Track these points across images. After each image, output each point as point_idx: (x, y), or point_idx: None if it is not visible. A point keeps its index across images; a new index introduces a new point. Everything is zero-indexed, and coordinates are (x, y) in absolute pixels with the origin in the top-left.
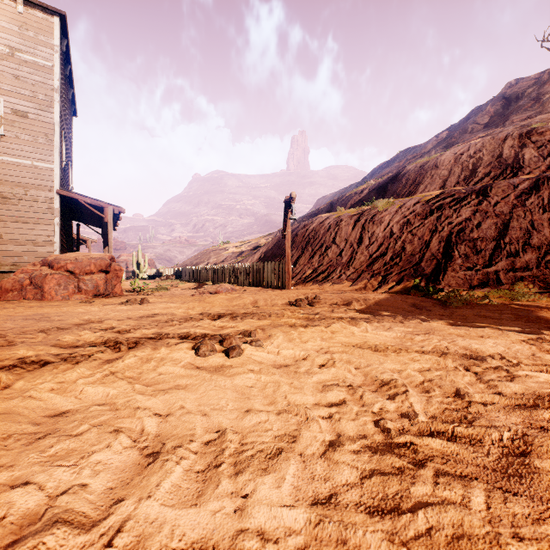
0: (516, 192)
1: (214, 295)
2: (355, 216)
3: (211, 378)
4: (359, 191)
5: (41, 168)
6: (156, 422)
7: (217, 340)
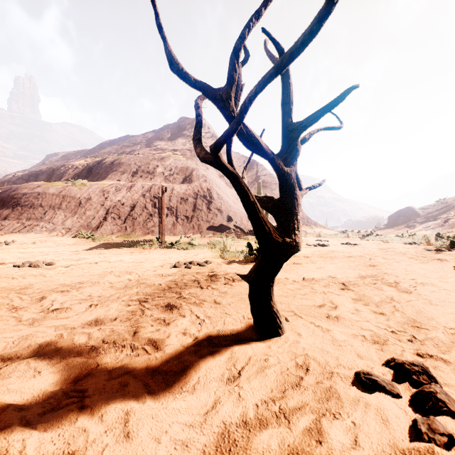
0: (143, 190)
1: None
2: (59, 189)
3: None
4: (75, 166)
5: None
6: None
7: None
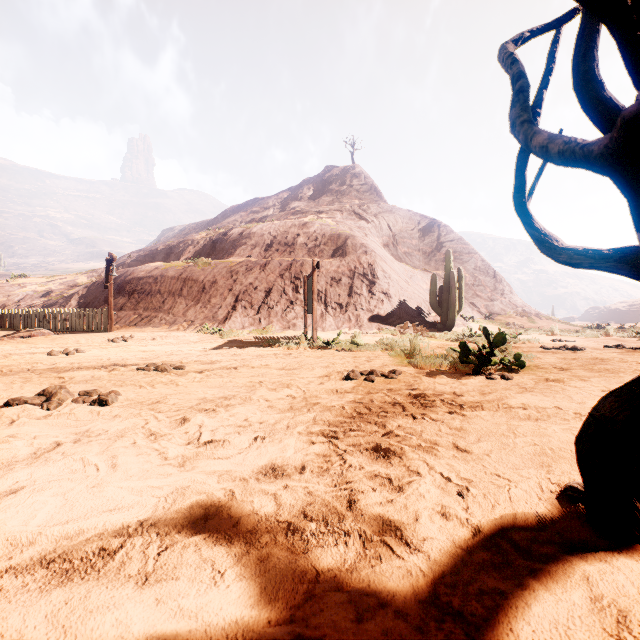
0: (280, 268)
1: (32, 337)
2: (180, 270)
3: (63, 358)
4: (196, 241)
5: None
6: (48, 363)
7: (59, 352)
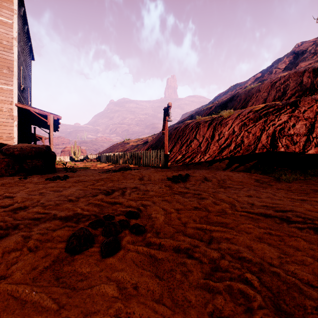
0: (317, 103)
1: (115, 172)
2: (208, 121)
3: None
4: (209, 107)
5: (5, 89)
6: None
7: (98, 225)
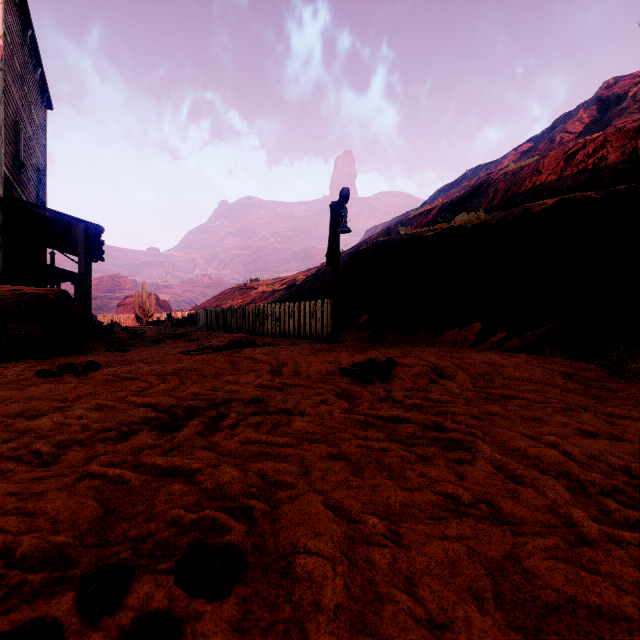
0: None
1: (214, 354)
2: (429, 237)
3: None
4: (426, 211)
5: None
6: None
7: None
